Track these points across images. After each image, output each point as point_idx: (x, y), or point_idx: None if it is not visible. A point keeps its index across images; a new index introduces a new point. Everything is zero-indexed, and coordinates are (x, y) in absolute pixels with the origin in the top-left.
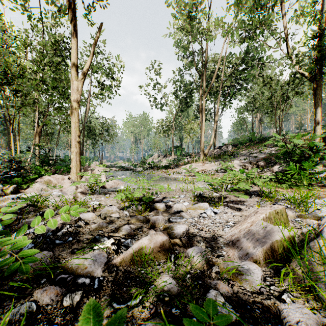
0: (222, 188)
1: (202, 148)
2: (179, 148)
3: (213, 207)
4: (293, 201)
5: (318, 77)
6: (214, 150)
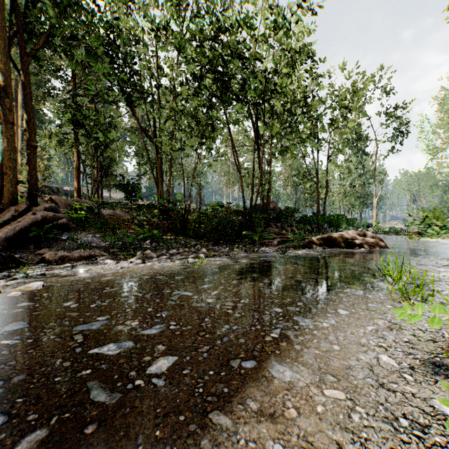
0: None
1: None
2: None
3: None
4: None
5: None
6: None
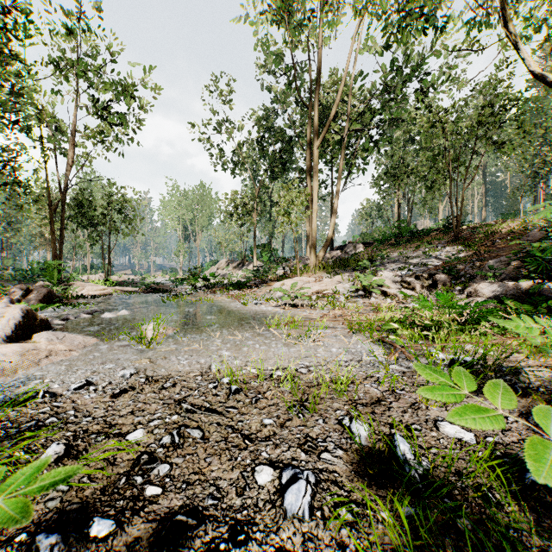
0: None
1: (313, 247)
2: (267, 249)
3: None
4: None
5: None
6: (331, 252)
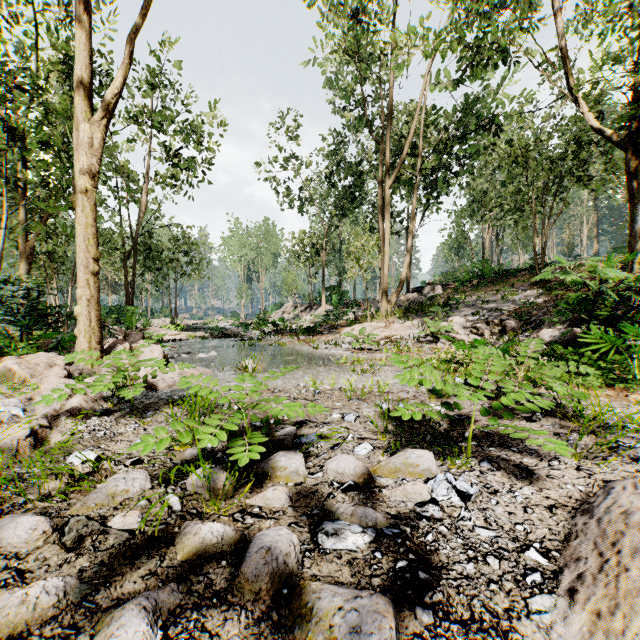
0: None
1: (384, 291)
2: (337, 292)
3: (445, 460)
4: None
5: None
6: (407, 294)
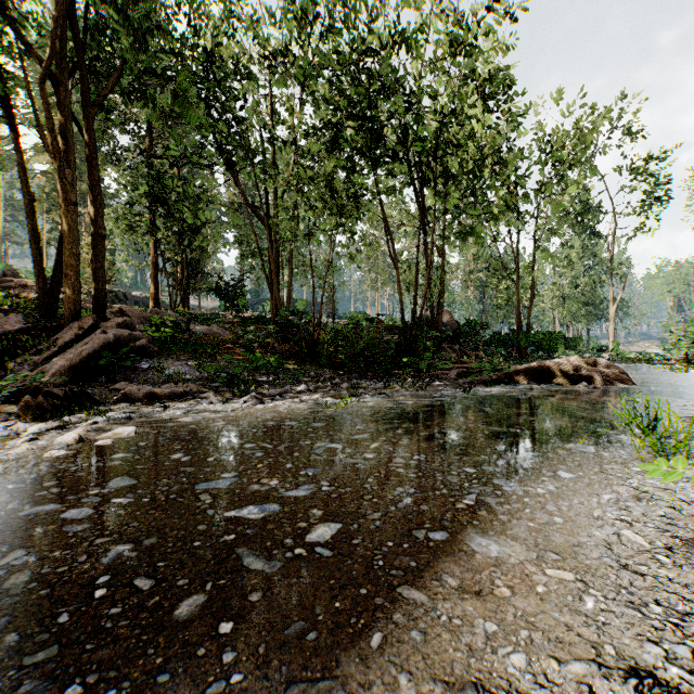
0: None
1: None
2: None
3: None
4: None
5: None
6: None
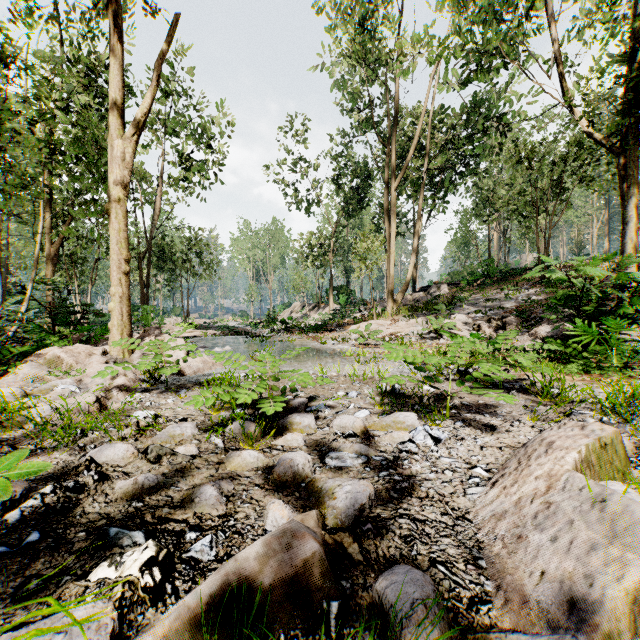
0: (441, 373)
1: (390, 290)
2: (344, 291)
3: (428, 421)
4: (619, 408)
5: (631, 142)
6: (413, 293)
